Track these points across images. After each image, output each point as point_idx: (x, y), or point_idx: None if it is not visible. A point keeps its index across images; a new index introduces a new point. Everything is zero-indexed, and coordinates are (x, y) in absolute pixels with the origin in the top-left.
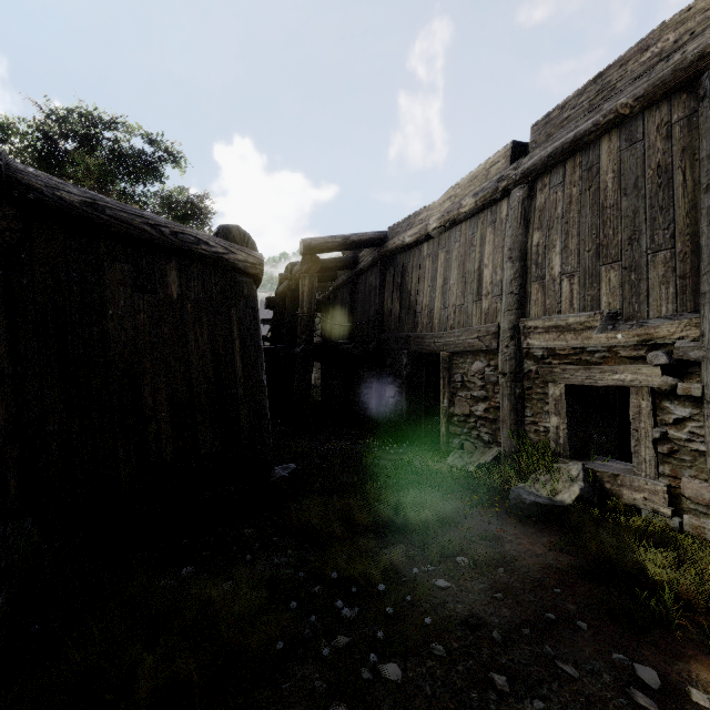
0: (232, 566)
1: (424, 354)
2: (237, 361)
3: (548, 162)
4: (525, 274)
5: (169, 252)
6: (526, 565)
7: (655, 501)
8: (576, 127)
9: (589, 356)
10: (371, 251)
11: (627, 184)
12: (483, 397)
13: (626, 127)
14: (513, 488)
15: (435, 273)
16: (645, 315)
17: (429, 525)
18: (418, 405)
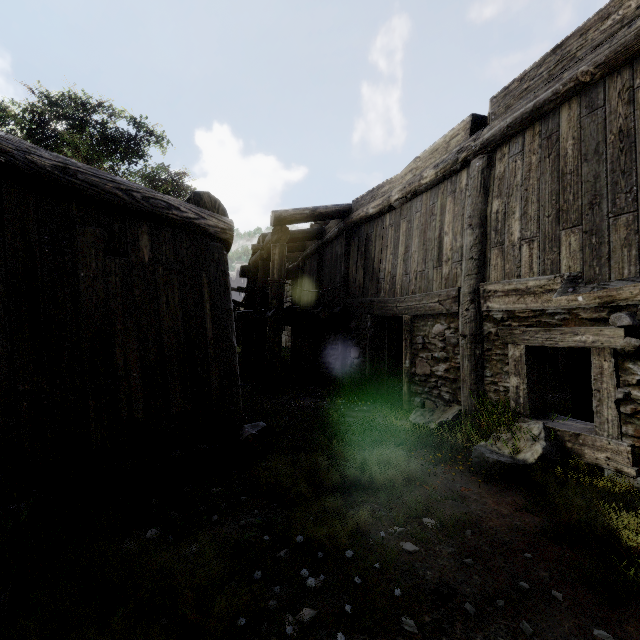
0: (197, 528)
1: (386, 318)
2: (208, 322)
3: (507, 132)
4: (484, 240)
5: (140, 216)
6: (493, 526)
7: (618, 461)
8: (535, 96)
9: (549, 318)
10: (336, 222)
11: (587, 150)
12: (443, 358)
13: (586, 94)
14: (475, 447)
15: (397, 241)
16: (606, 278)
17: (395, 484)
18: (381, 365)
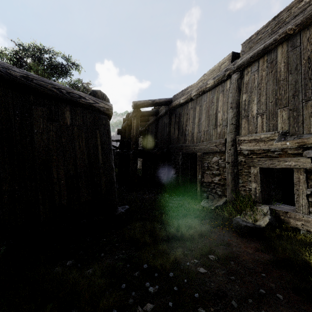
0: (93, 260)
1: (189, 154)
2: (100, 155)
3: (250, 60)
4: (238, 115)
5: (65, 102)
6: (245, 259)
7: (308, 226)
8: (264, 42)
9: (272, 153)
10: (164, 107)
11: (291, 68)
12: (218, 174)
13: (291, 40)
14: (234, 218)
15: (194, 116)
16: (301, 133)
17: (194, 237)
18: (186, 177)
